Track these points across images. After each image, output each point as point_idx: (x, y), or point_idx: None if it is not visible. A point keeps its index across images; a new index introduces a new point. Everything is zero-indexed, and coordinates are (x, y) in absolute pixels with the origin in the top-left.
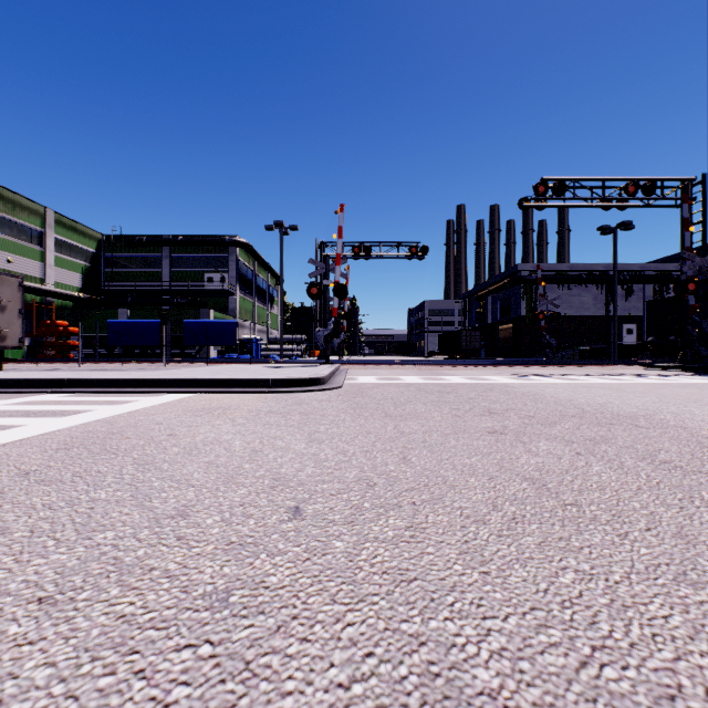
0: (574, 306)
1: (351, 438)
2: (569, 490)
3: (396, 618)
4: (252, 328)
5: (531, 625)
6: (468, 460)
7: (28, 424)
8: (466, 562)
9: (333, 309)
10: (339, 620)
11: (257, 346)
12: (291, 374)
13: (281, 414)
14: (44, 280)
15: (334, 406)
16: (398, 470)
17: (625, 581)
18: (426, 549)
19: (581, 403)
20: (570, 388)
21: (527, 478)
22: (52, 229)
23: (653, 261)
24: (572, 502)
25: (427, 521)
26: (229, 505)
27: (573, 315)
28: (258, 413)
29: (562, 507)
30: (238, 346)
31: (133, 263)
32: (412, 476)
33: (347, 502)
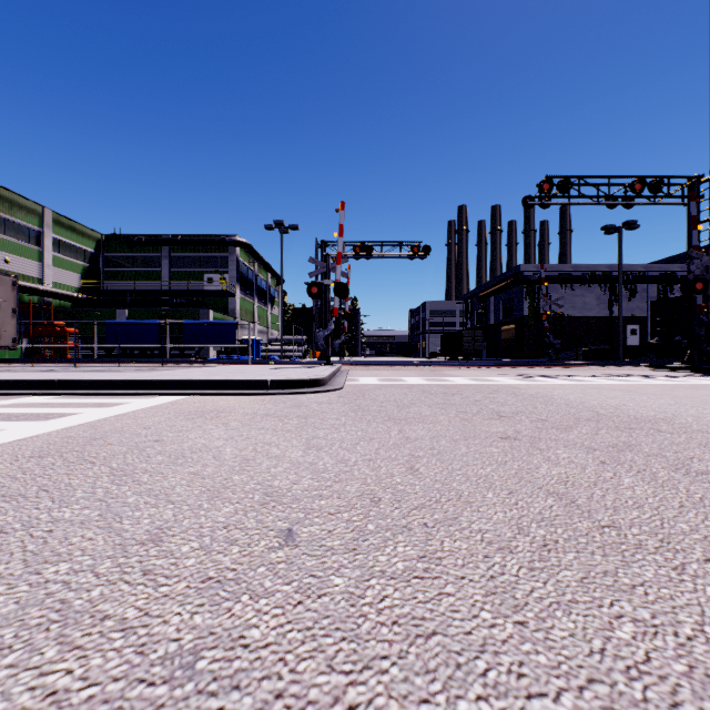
0: (577, 307)
1: (352, 445)
2: (602, 508)
3: (413, 697)
4: (253, 328)
5: (593, 709)
6: (482, 471)
7: (6, 428)
8: (495, 607)
9: (334, 309)
10: (337, 699)
11: (257, 347)
12: (290, 375)
13: (278, 417)
14: (42, 280)
15: (334, 409)
16: (406, 483)
17: (700, 636)
18: (444, 588)
19: (594, 405)
20: (579, 390)
21: (551, 492)
22: (50, 229)
23: (656, 261)
24: (609, 523)
25: (443, 549)
26: (211, 526)
27: (576, 316)
28: (253, 416)
29: (599, 529)
30: (238, 347)
31: (132, 263)
32: (421, 490)
33: (349, 523)
